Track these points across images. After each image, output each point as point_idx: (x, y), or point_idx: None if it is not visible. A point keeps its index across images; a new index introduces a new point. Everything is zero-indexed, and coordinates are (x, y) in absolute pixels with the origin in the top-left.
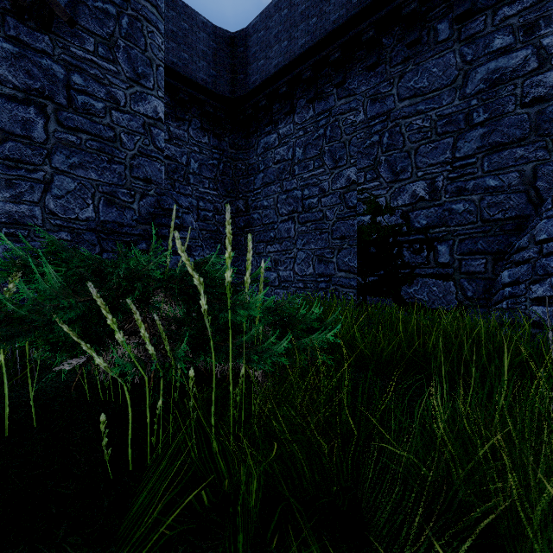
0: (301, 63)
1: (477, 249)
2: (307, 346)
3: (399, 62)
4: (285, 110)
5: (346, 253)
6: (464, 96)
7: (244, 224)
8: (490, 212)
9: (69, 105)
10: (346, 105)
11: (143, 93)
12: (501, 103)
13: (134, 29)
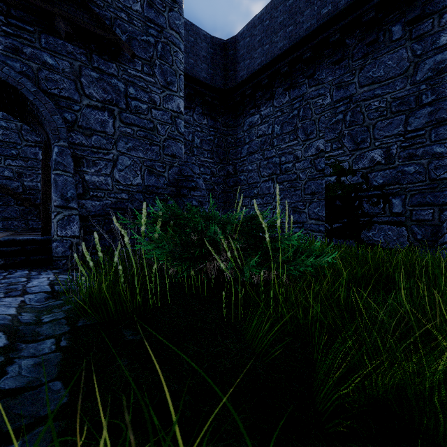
0: (279, 61)
1: (425, 202)
2: (313, 265)
3: (360, 57)
4: (266, 96)
5: (315, 205)
6: (414, 82)
7: (233, 183)
8: (436, 173)
9: (127, 108)
10: (315, 92)
11: (170, 95)
12: (446, 87)
13: (165, 51)
